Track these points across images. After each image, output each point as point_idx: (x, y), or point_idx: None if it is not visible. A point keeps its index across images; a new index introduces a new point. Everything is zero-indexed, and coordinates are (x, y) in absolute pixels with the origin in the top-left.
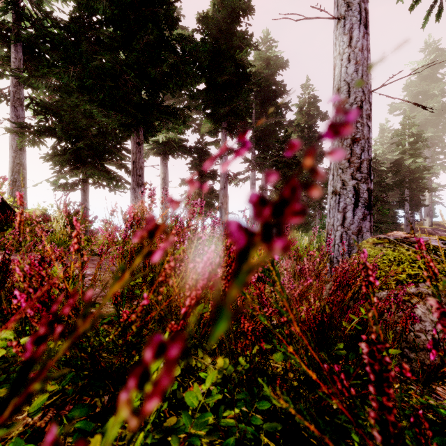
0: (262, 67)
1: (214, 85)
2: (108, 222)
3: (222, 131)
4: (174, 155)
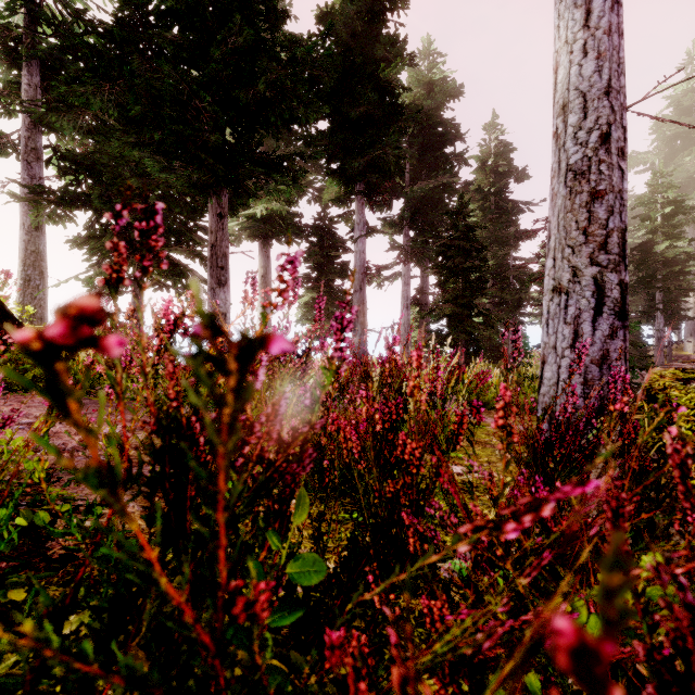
0: (421, 96)
1: (345, 123)
2: (137, 337)
3: (357, 197)
4: (280, 239)
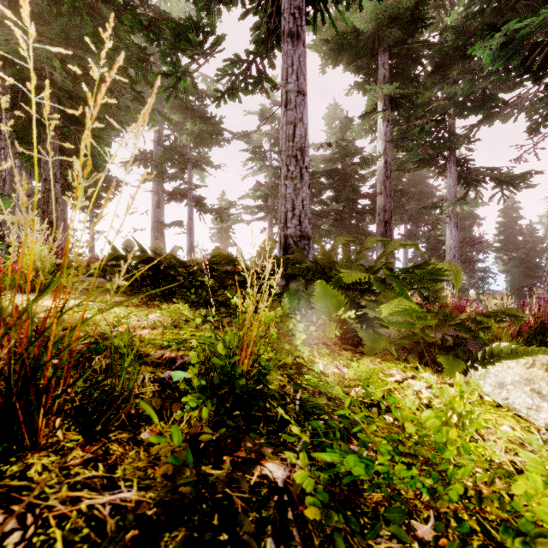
0: None
1: None
2: None
3: None
4: None
